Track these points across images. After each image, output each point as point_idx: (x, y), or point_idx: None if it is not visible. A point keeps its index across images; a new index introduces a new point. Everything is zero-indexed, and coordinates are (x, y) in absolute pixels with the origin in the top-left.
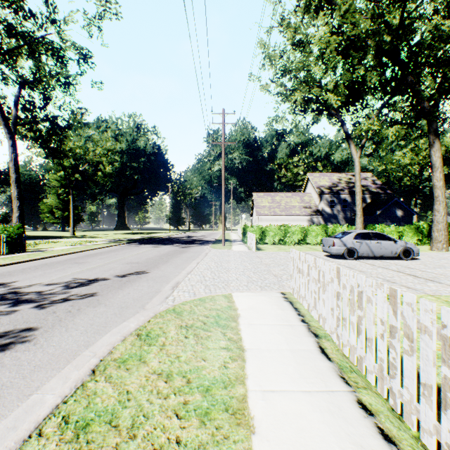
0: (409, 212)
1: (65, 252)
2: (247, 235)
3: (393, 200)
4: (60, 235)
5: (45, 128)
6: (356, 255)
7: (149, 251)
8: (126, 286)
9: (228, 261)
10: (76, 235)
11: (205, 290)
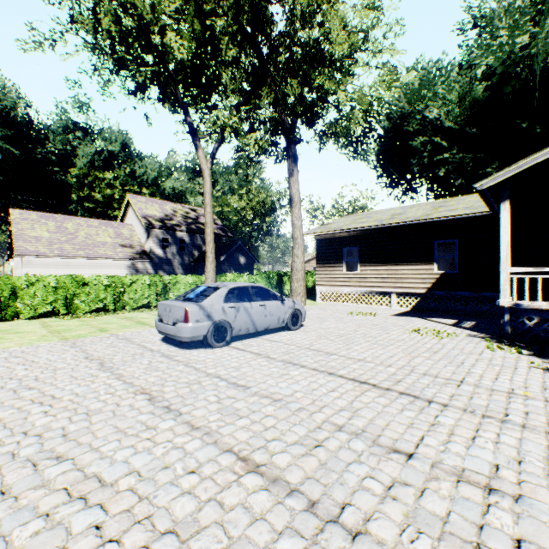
0: (251, 259)
1: None
2: None
3: (237, 243)
4: None
5: None
6: (230, 335)
7: None
8: None
9: None
10: None
11: None
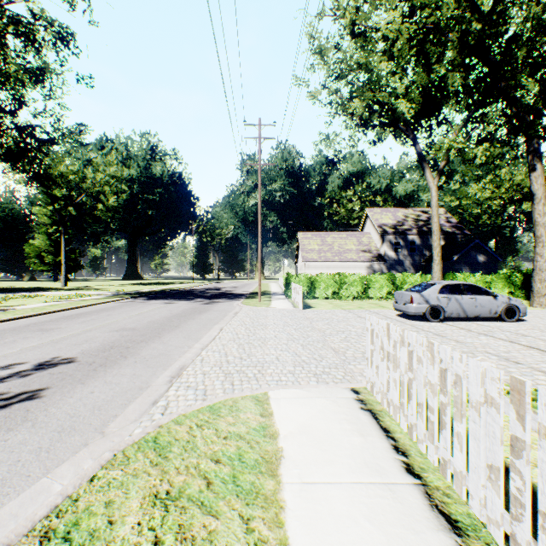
0: (493, 257)
1: (36, 311)
2: (291, 287)
3: (473, 241)
4: (48, 286)
5: (13, 140)
6: (442, 316)
7: (157, 309)
8: (95, 376)
9: (264, 326)
10: (70, 287)
11: (224, 385)
